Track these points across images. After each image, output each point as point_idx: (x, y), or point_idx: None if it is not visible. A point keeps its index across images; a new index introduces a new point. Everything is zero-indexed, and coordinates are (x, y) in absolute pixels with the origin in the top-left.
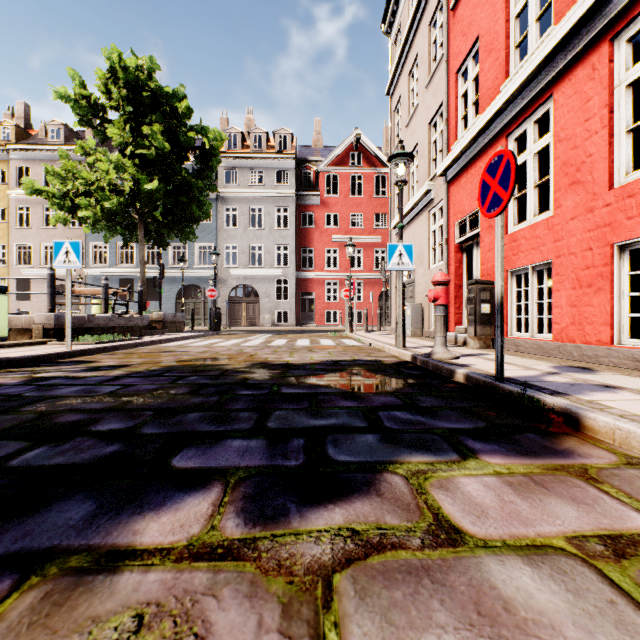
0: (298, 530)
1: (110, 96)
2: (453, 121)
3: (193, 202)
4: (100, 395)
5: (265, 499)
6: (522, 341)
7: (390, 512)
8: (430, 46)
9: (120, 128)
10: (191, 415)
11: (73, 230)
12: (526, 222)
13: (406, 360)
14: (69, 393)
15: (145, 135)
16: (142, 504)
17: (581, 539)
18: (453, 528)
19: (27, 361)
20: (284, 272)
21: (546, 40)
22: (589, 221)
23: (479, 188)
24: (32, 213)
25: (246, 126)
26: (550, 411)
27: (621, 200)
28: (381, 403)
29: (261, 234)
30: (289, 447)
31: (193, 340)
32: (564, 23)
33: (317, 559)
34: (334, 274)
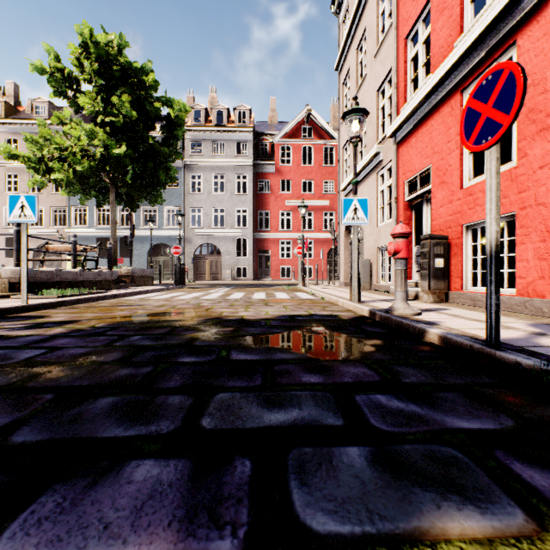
0: None
1: (83, 69)
2: (402, 84)
3: (160, 167)
4: (10, 364)
5: None
6: (480, 295)
7: None
8: (378, 18)
9: (91, 98)
10: (102, 401)
11: (56, 195)
12: (483, 175)
13: (363, 315)
14: None
15: (114, 104)
16: None
17: None
18: None
19: None
20: (243, 232)
21: None
22: None
23: (462, 119)
24: (19, 180)
25: (210, 103)
26: None
27: None
28: (353, 378)
29: (223, 198)
30: (225, 484)
31: (157, 293)
32: None
33: None
34: (287, 234)
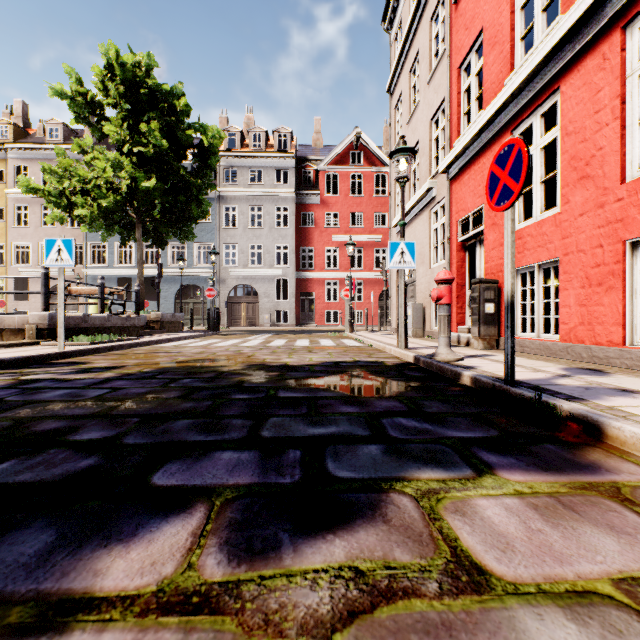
0: (291, 570)
1: (107, 93)
2: (455, 117)
3: (191, 201)
4: (86, 399)
5: (254, 527)
6: (528, 342)
7: (399, 545)
8: (432, 41)
9: (117, 125)
10: (180, 422)
11: (71, 229)
12: (532, 219)
13: (408, 361)
14: (53, 397)
15: (142, 132)
16: (110, 534)
17: (630, 583)
18: (475, 567)
19: (16, 362)
20: (284, 272)
21: (554, 30)
22: (599, 217)
23: (487, 180)
24: (30, 212)
25: (245, 125)
26: (568, 418)
27: (634, 194)
28: (384, 408)
29: (261, 233)
30: (284, 460)
31: (191, 340)
32: (573, 11)
33: (313, 612)
34: (334, 274)
